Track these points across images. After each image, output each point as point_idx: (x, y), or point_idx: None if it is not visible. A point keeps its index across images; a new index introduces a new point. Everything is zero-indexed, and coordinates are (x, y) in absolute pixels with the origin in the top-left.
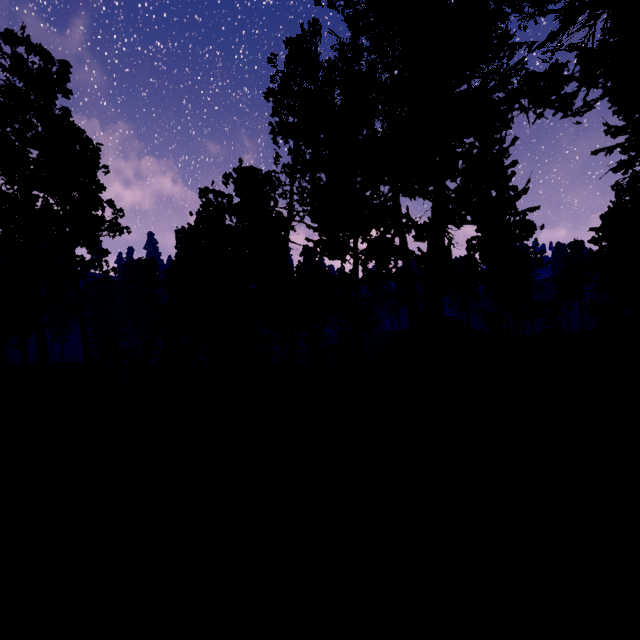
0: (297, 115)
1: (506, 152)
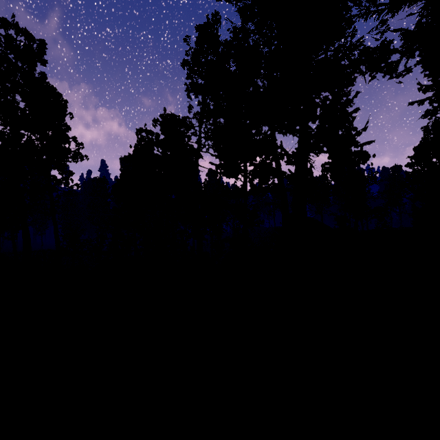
0: (204, 78)
1: (351, 102)
